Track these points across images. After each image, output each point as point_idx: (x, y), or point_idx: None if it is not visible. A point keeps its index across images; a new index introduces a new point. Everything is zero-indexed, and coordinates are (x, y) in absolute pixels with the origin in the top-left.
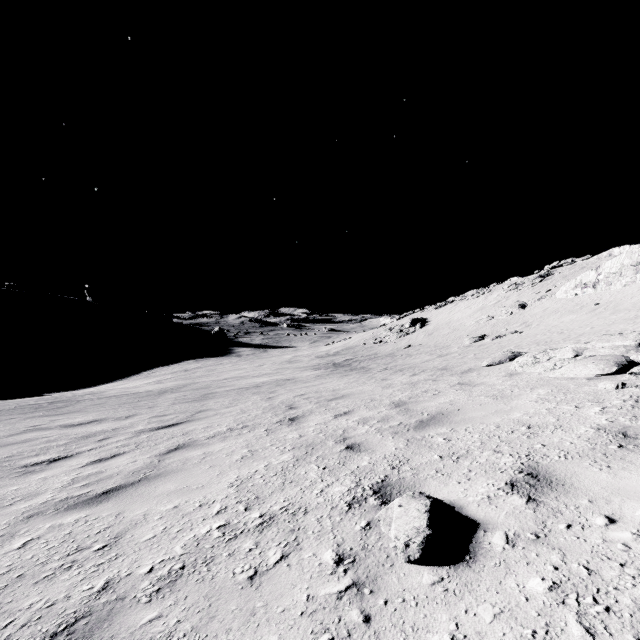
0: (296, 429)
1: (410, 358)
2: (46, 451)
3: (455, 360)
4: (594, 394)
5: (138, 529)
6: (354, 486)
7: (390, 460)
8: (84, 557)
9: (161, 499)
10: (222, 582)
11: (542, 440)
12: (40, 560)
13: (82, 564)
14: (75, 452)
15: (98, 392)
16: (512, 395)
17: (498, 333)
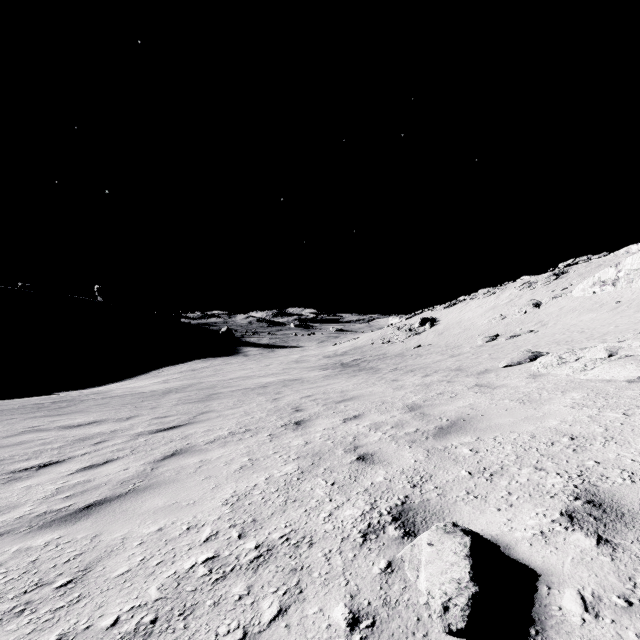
0: (302, 434)
1: (420, 358)
2: (39, 455)
3: (469, 360)
4: None
5: (112, 559)
6: (369, 509)
7: (409, 475)
8: (42, 597)
9: (145, 518)
10: None
11: (593, 455)
12: None
13: (37, 608)
14: (68, 456)
15: (103, 391)
16: (541, 399)
17: (512, 332)
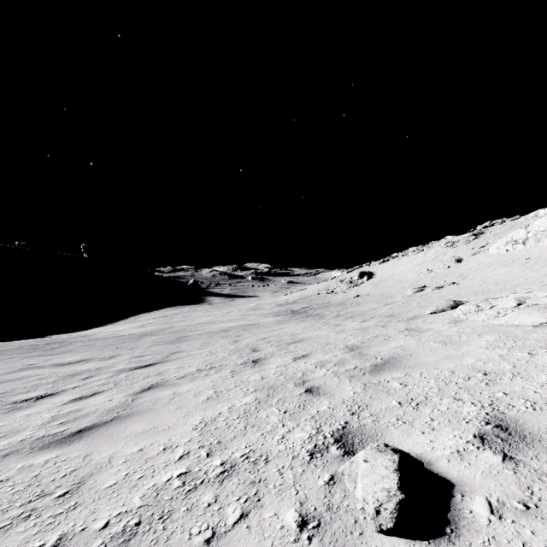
0: (258, 371)
1: (359, 306)
2: (36, 388)
3: (400, 308)
4: (545, 341)
5: (102, 474)
6: (315, 433)
7: (349, 405)
8: (44, 505)
9: (128, 441)
10: (177, 545)
11: (502, 388)
12: (2, 506)
13: (40, 513)
14: (61, 389)
15: (89, 335)
16: (461, 341)
17: (437, 284)
